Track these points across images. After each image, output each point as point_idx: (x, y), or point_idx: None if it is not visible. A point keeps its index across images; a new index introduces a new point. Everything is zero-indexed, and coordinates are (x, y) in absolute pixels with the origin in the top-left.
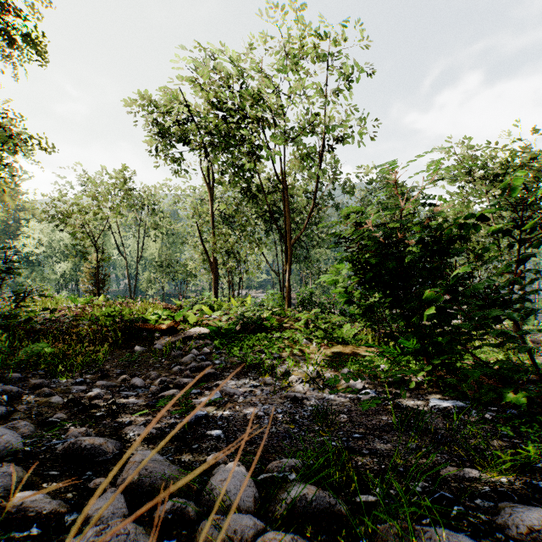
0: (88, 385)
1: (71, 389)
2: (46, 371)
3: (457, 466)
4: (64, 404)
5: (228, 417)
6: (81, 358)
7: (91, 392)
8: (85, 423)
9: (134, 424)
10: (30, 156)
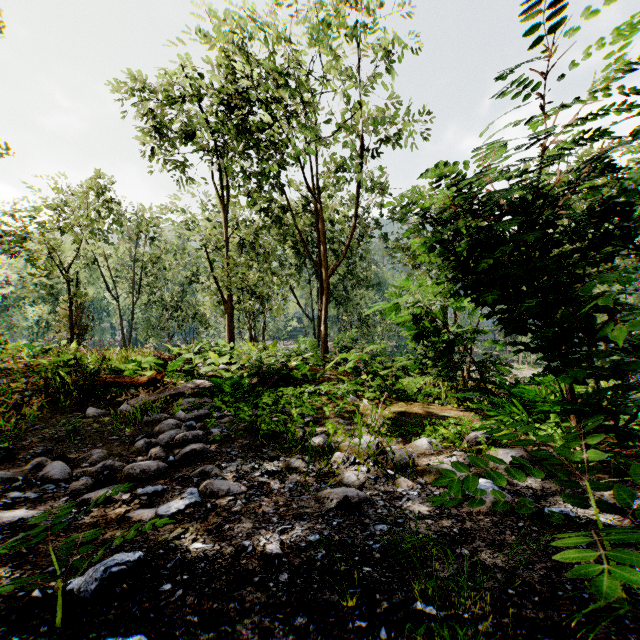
0: None
1: None
2: None
3: None
4: None
5: (195, 561)
6: None
7: None
8: None
9: None
10: None
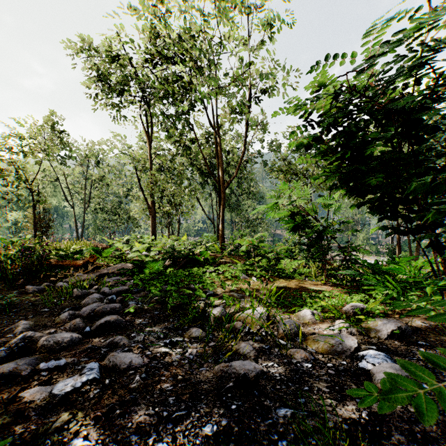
0: None
1: None
2: None
3: None
4: None
5: None
6: None
7: None
8: None
9: None
10: None
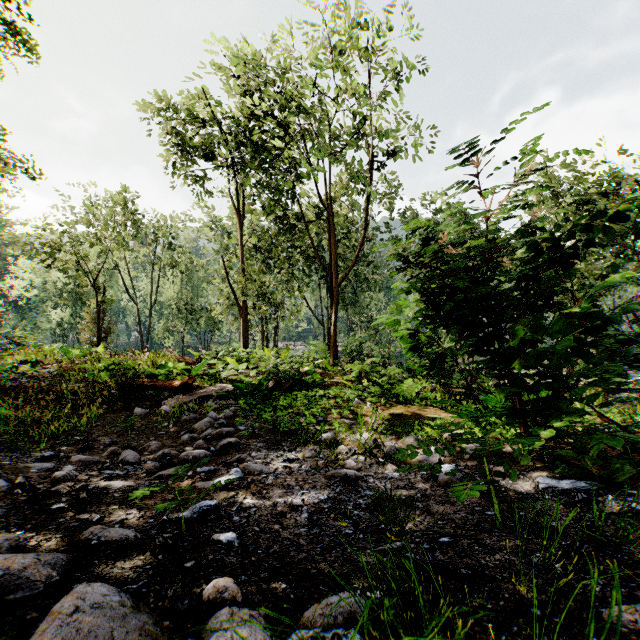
0: (60, 461)
1: (31, 468)
2: (3, 442)
3: (626, 600)
4: (9, 491)
5: (249, 508)
6: (57, 424)
7: (57, 472)
8: (29, 523)
9: (105, 522)
10: (8, 169)
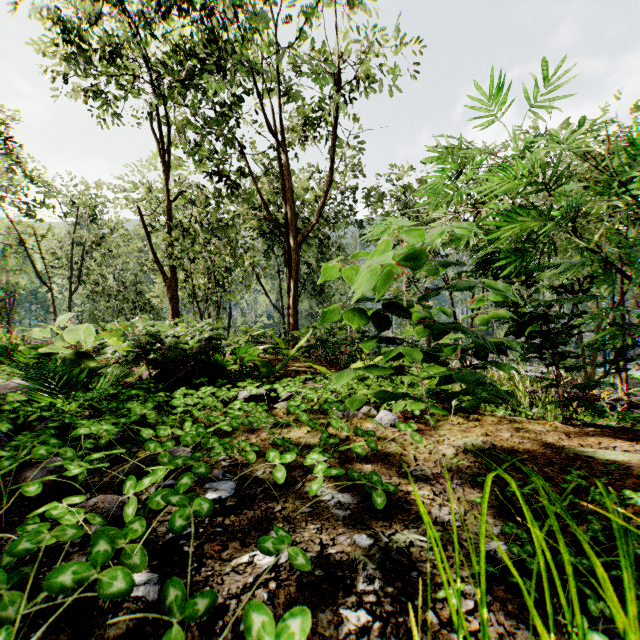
0: None
1: None
2: None
3: None
4: None
5: None
6: None
7: None
8: None
9: None
10: None
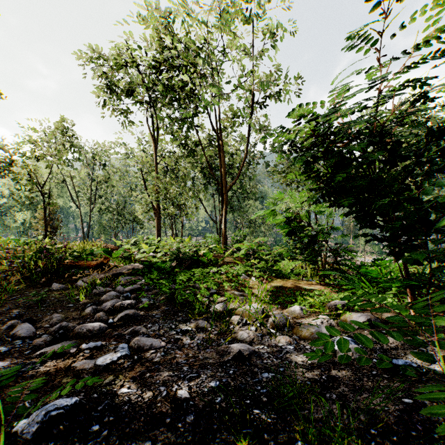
0: None
1: None
2: None
3: None
4: None
5: (121, 404)
6: None
7: None
8: None
9: None
10: None
